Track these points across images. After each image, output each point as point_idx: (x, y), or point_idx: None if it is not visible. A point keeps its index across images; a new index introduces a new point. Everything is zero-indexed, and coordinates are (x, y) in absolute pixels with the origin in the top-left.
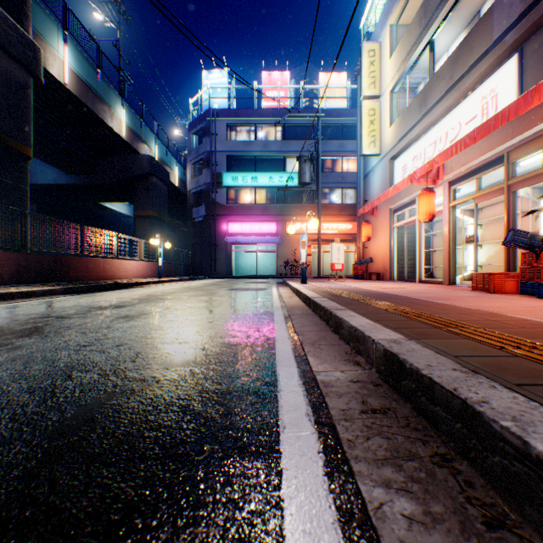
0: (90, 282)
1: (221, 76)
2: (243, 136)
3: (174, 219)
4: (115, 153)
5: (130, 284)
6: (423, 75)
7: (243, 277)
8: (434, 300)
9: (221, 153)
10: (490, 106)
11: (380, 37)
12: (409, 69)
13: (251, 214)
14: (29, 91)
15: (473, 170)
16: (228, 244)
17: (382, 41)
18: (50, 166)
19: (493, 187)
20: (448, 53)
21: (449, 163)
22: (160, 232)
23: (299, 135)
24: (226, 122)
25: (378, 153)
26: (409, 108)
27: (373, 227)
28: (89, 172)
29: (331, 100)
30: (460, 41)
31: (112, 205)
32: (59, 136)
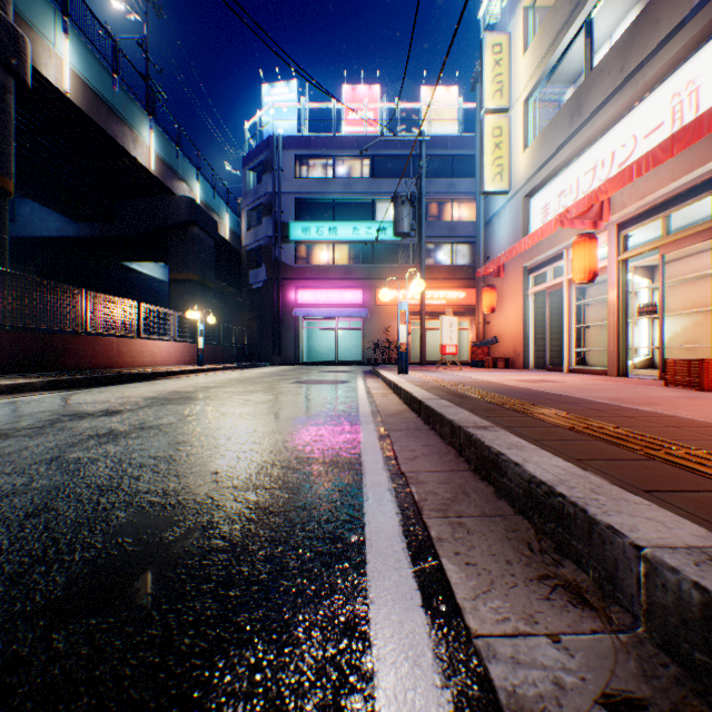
0: (97, 371)
1: (287, 91)
2: (318, 172)
3: (225, 285)
4: (142, 193)
5: (153, 374)
6: (573, 76)
7: (317, 363)
8: (633, 406)
9: (287, 196)
10: (687, 106)
11: (509, 26)
12: (553, 66)
13: (328, 278)
14: (7, 96)
15: (659, 205)
16: (297, 319)
17: (512, 32)
18: (52, 212)
19: (692, 228)
20: (611, 40)
21: (618, 196)
22: (204, 303)
23: (393, 171)
24: (295, 153)
25: (507, 189)
26: (554, 121)
27: (499, 294)
28: (106, 220)
29: (437, 124)
30: (630, 20)
31: (141, 267)
32: (62, 168)
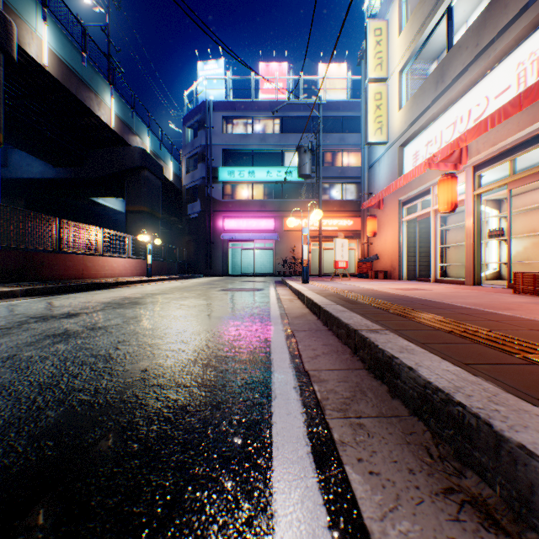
0: (68, 281)
1: (216, 67)
2: (240, 129)
3: (169, 216)
4: (105, 145)
5: (111, 284)
6: (437, 53)
7: (239, 275)
8: (495, 310)
9: (216, 147)
10: (530, 72)
11: (387, 15)
12: (422, 44)
13: (248, 210)
14: None
15: (507, 151)
16: (224, 241)
17: (389, 19)
18: (36, 159)
19: (534, 168)
20: (468, 23)
21: (474, 144)
22: (153, 229)
23: (297, 128)
24: (222, 114)
25: (385, 140)
26: (422, 87)
27: (379, 222)
28: (77, 165)
29: (331, 92)
30: (483, 7)
31: (105, 201)
32: (43, 125)
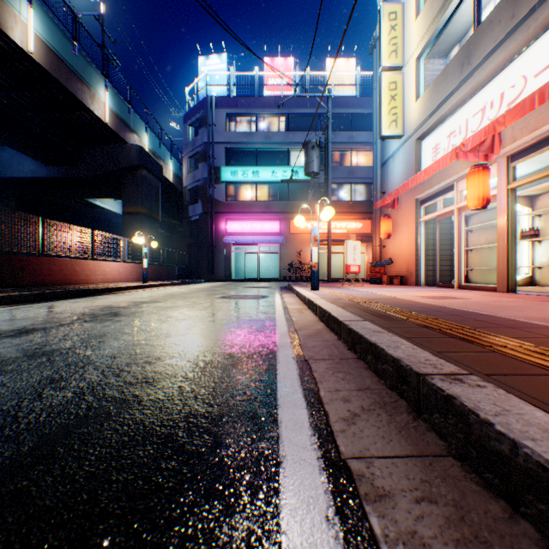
0: (52, 287)
1: (219, 62)
2: (244, 127)
3: (171, 219)
4: (100, 142)
5: (100, 290)
6: (459, 35)
7: (243, 280)
8: None
9: (219, 146)
10: None
11: None
12: (443, 25)
13: (252, 211)
14: None
15: None
16: (227, 245)
17: (405, 1)
18: (27, 157)
19: None
20: None
21: (509, 130)
22: (151, 231)
23: (304, 126)
24: (225, 111)
25: (401, 134)
26: (444, 71)
27: (393, 223)
28: (71, 164)
29: (339, 88)
30: None
31: (103, 203)
32: (33, 120)
